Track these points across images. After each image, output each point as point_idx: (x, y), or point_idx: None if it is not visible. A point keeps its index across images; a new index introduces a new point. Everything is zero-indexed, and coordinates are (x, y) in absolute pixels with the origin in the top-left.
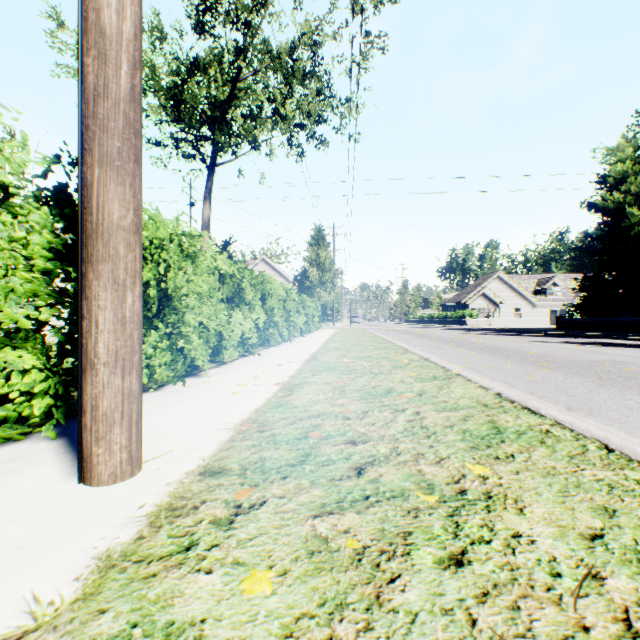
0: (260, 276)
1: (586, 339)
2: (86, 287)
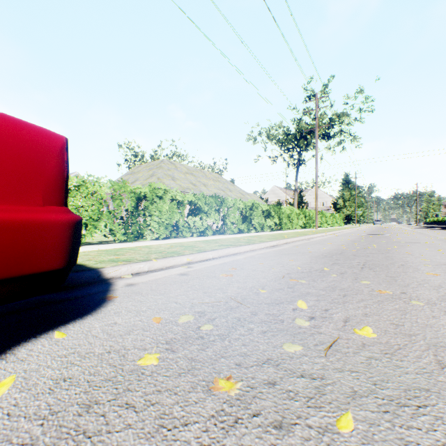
0: (320, 214)
1: None
2: (315, 220)
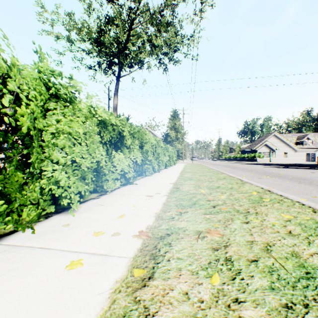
0: (138, 129)
1: None
2: None
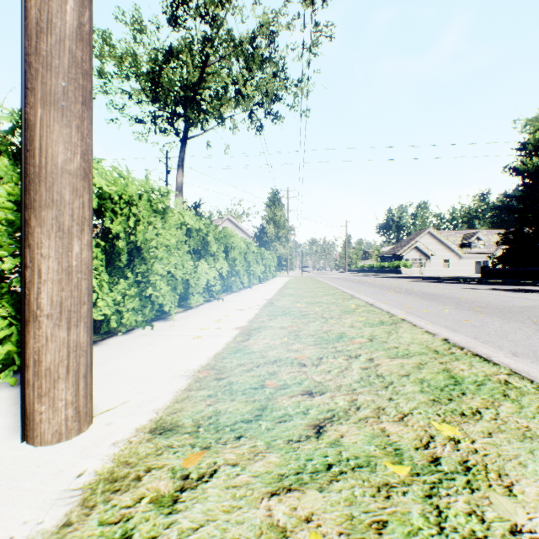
0: (223, 231)
1: (510, 286)
2: (29, 234)
